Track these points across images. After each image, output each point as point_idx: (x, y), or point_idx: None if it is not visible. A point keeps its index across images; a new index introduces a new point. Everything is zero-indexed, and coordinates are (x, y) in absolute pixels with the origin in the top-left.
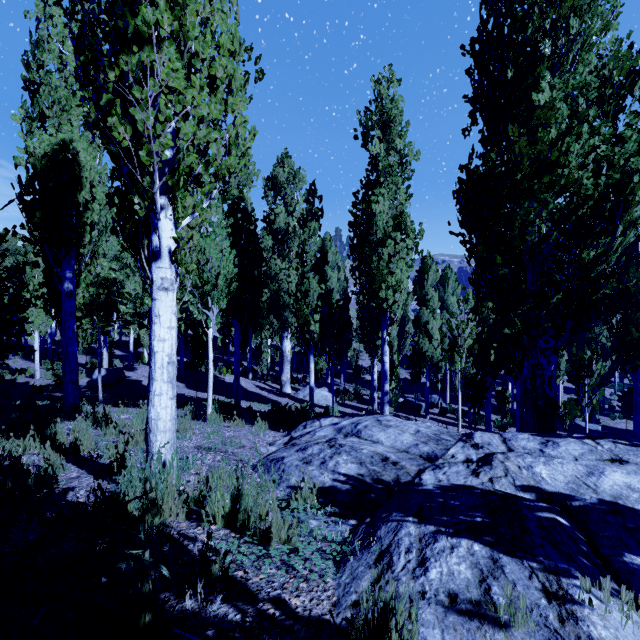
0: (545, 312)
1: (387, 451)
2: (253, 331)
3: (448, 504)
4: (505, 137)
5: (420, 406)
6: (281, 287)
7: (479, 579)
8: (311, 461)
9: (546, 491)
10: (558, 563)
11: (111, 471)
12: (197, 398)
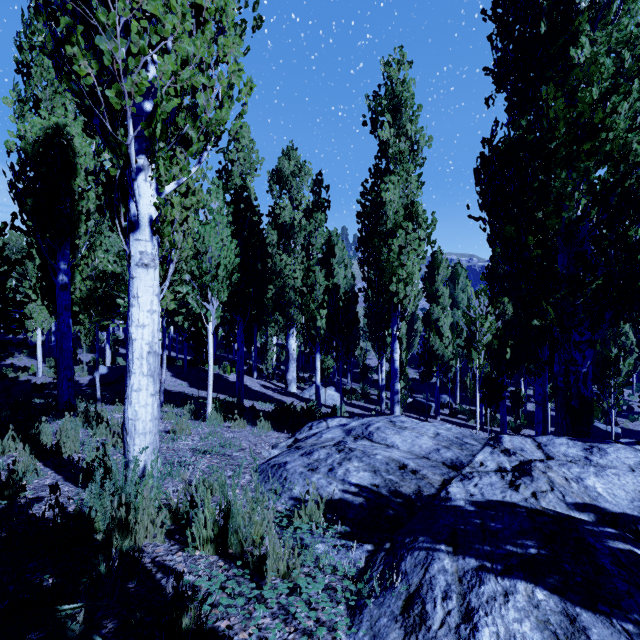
0: (582, 300)
1: (404, 457)
2: (258, 329)
3: (488, 527)
4: (534, 106)
5: (430, 406)
6: (286, 283)
7: None
8: (317, 468)
9: (608, 511)
10: None
11: (90, 477)
12: (199, 397)
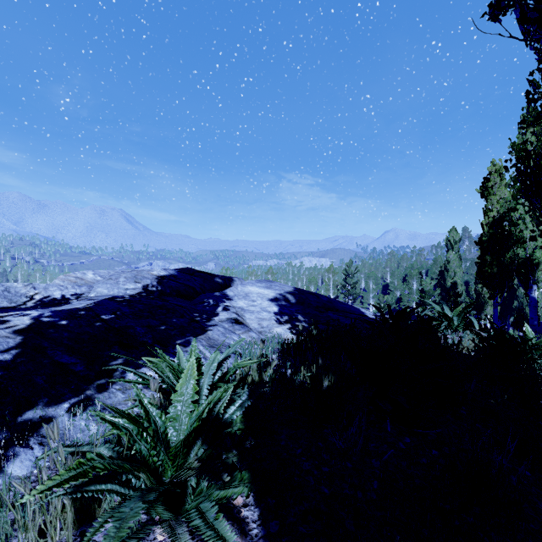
0: None
1: None
2: (510, 316)
3: None
4: None
5: None
6: (524, 301)
7: None
8: None
9: None
10: None
11: None
12: None
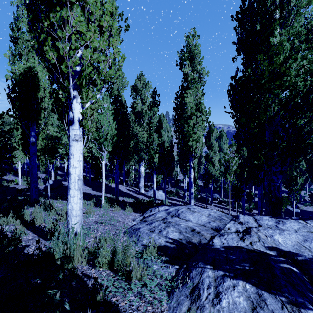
0: (276, 152)
1: (194, 225)
2: (125, 162)
3: (229, 258)
4: (255, 61)
5: (208, 199)
6: (139, 140)
7: (251, 308)
8: (154, 230)
9: (282, 250)
10: (297, 298)
11: (50, 235)
12: (97, 195)
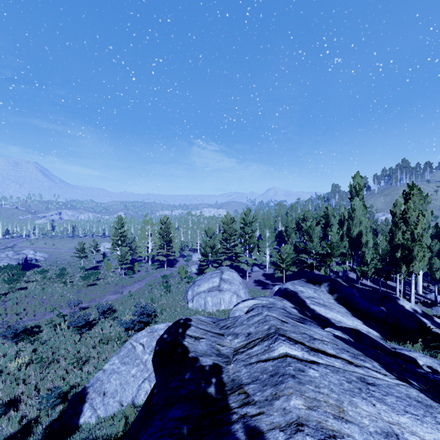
0: None
1: None
2: None
3: None
4: None
5: None
6: None
7: None
8: (438, 312)
9: None
10: None
11: None
12: (383, 290)
